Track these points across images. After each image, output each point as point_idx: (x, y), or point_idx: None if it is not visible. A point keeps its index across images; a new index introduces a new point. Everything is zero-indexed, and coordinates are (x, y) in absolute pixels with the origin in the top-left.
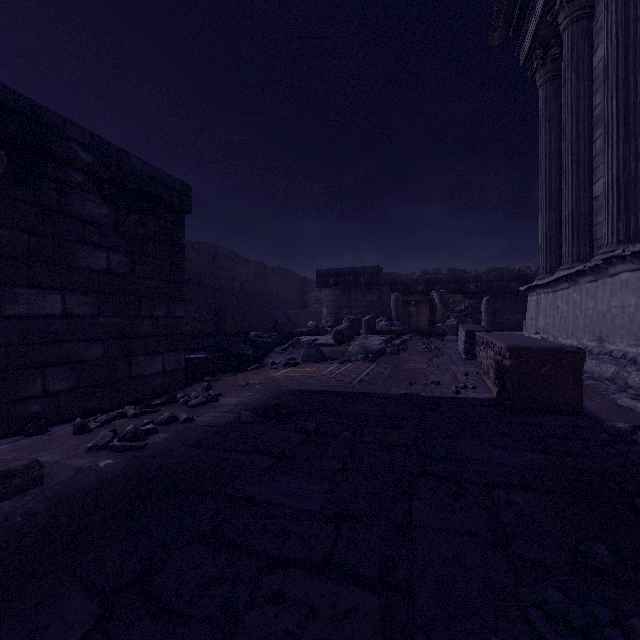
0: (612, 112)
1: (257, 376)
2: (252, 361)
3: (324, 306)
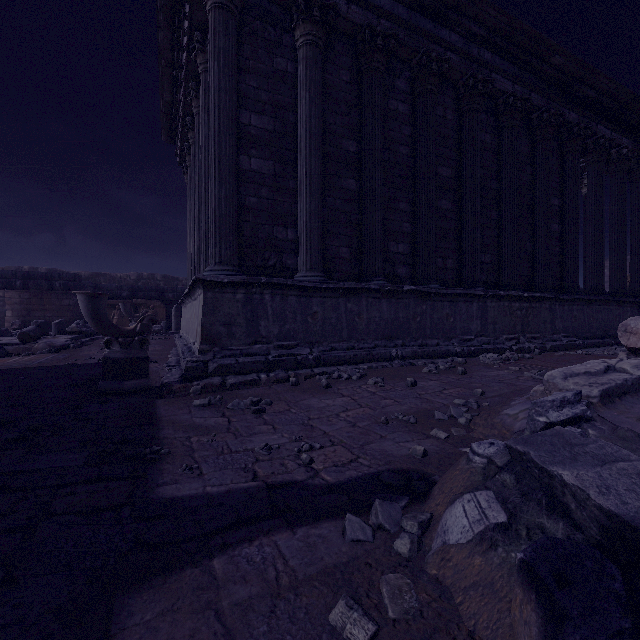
0: (193, 228)
1: None
2: None
3: (8, 308)
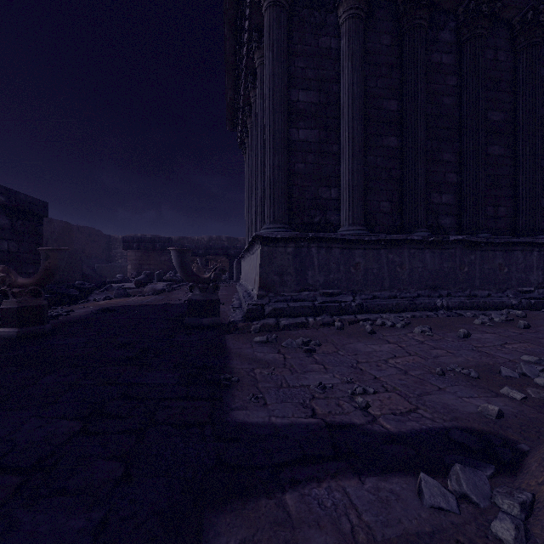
0: (250, 196)
1: (88, 304)
2: (79, 299)
3: (129, 263)
